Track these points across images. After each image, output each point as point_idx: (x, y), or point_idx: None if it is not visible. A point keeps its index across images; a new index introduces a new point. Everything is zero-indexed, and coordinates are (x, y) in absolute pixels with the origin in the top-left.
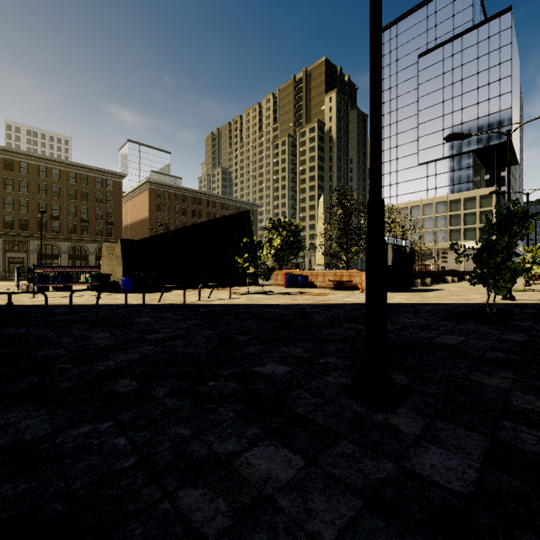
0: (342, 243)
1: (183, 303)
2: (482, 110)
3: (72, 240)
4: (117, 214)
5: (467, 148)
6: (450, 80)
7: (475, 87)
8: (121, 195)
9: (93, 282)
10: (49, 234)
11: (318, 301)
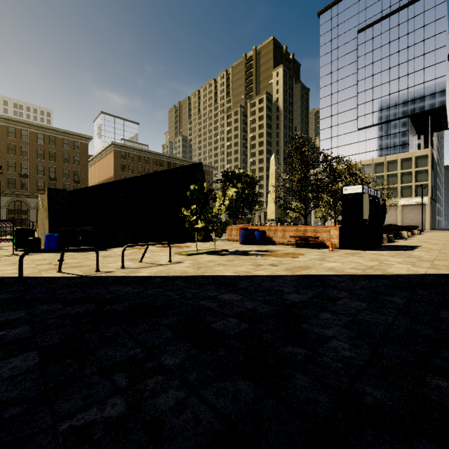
0: (300, 196)
1: (92, 274)
2: (417, 79)
3: None
4: (84, 173)
5: (404, 114)
6: (388, 52)
7: (411, 57)
8: (87, 156)
9: (3, 239)
10: (18, 191)
11: (292, 269)
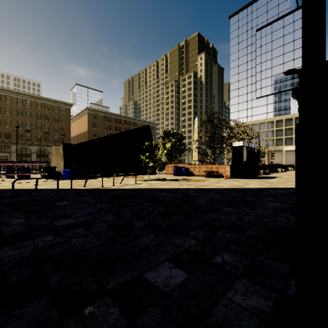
0: (211, 146)
1: (101, 188)
2: (296, 64)
3: (38, 145)
4: (68, 129)
5: (287, 88)
6: (276, 45)
7: (292, 49)
8: (70, 117)
9: (42, 172)
10: (24, 141)
11: (198, 186)
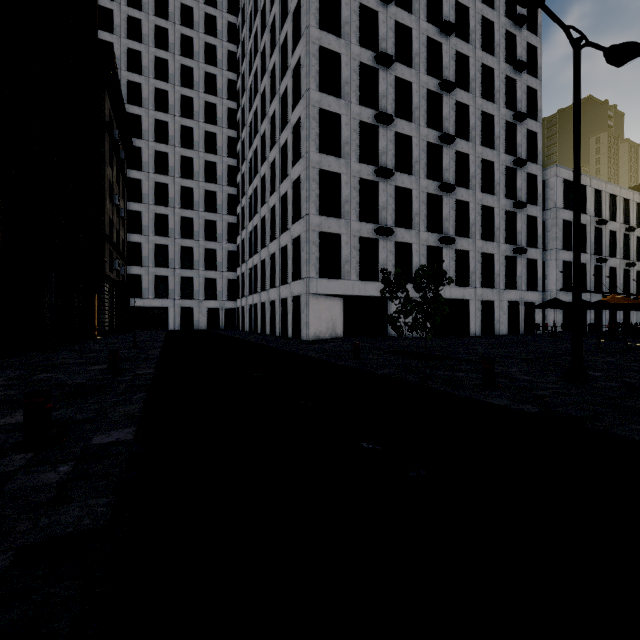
0: None
1: None
2: None
3: None
4: None
5: None
6: None
7: None
8: None
9: None
10: None
11: None
